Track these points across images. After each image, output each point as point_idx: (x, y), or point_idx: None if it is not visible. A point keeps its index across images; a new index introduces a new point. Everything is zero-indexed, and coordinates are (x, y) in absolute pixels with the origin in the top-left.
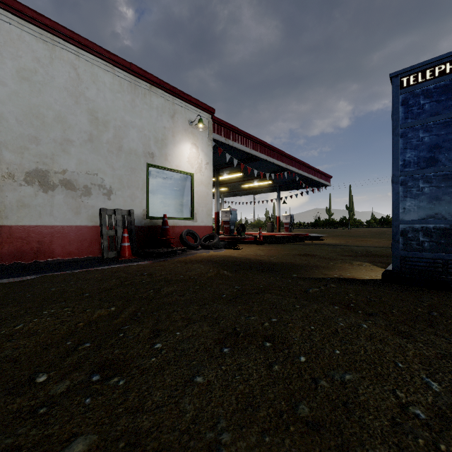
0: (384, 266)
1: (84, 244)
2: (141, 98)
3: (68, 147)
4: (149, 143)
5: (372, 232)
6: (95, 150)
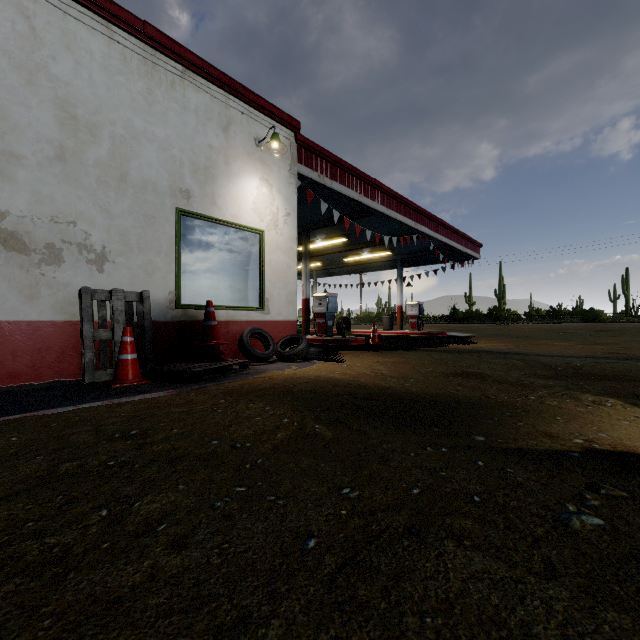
0: None
1: (46, 357)
2: (166, 89)
3: (10, 169)
4: (181, 172)
5: (544, 329)
6: (71, 177)
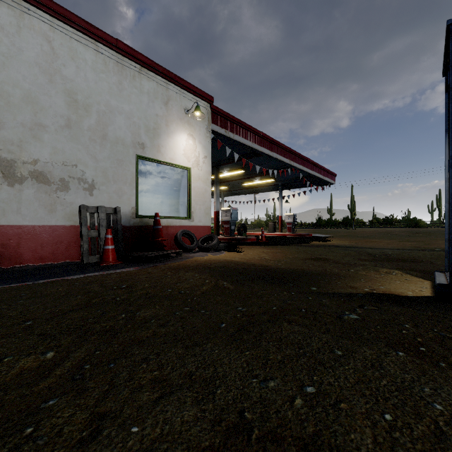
0: (420, 275)
1: (60, 247)
2: (130, 80)
3: (40, 133)
4: (139, 132)
5: (378, 232)
6: (74, 137)
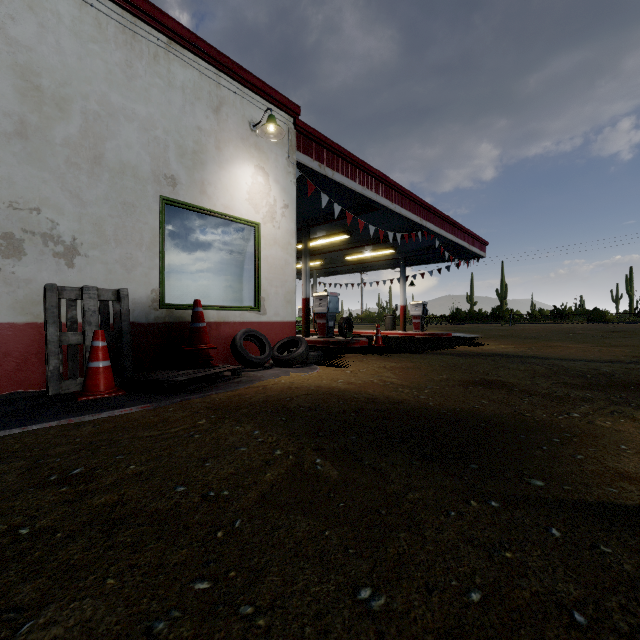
0: None
1: (4, 365)
2: (148, 62)
3: None
4: (165, 156)
5: (552, 330)
6: (34, 157)
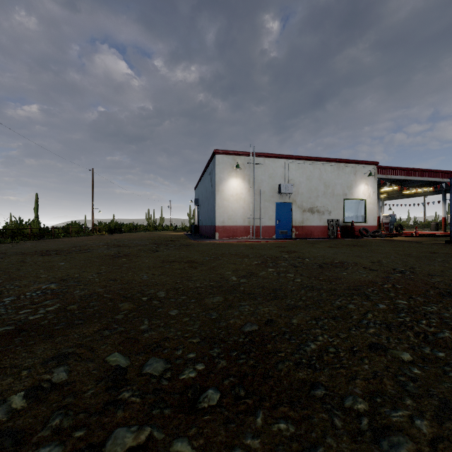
0: None
1: (322, 232)
2: (341, 171)
3: (318, 198)
4: (344, 189)
5: None
6: (325, 197)
